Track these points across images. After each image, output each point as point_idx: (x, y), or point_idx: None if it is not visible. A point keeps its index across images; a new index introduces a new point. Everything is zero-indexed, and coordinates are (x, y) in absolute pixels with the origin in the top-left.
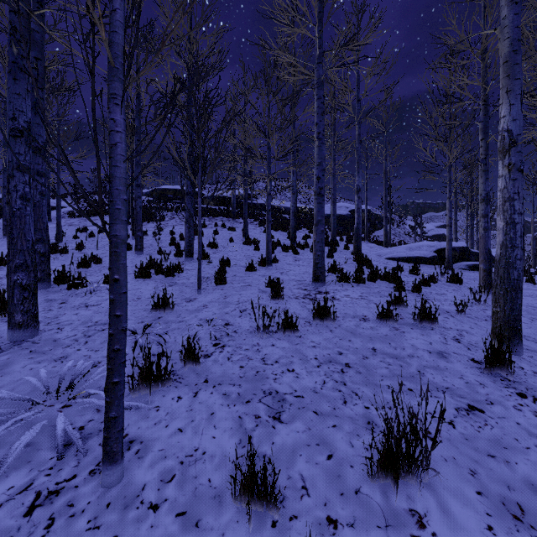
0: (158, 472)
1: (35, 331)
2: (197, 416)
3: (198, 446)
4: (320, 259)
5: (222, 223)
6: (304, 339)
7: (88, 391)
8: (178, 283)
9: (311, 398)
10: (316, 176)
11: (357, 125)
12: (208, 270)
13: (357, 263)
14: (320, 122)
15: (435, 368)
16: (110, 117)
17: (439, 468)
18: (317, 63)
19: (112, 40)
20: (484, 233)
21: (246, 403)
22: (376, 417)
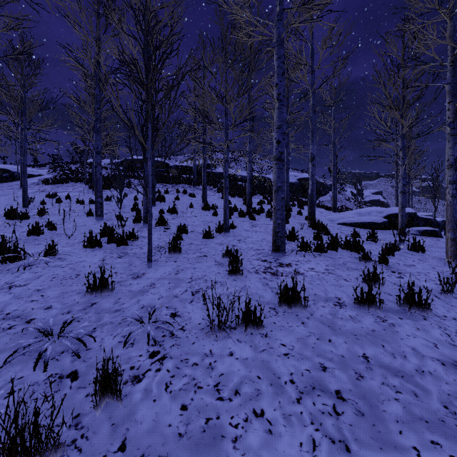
0: None
1: None
2: None
3: None
4: (280, 228)
5: (184, 190)
6: (272, 340)
7: None
8: (129, 253)
9: None
10: (276, 140)
11: (311, 95)
12: (164, 237)
13: (312, 228)
14: (281, 83)
15: None
16: None
17: None
18: (277, 20)
19: None
20: (452, 200)
21: None
22: None
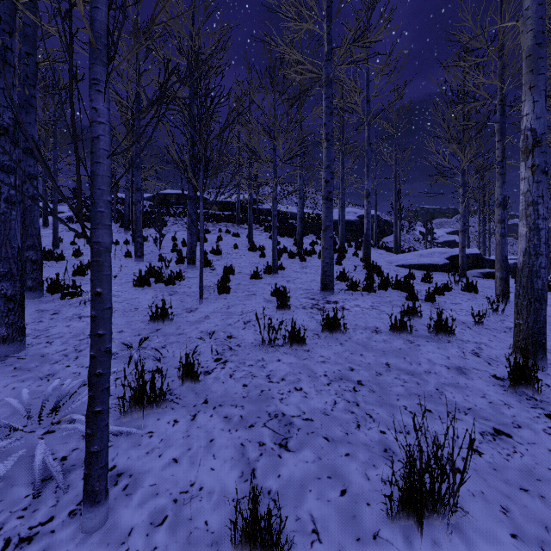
0: (147, 513)
1: (21, 346)
2: (195, 443)
3: (194, 480)
4: (328, 267)
5: (226, 229)
6: (313, 353)
7: (72, 416)
8: (179, 292)
9: (321, 421)
10: (325, 179)
11: (366, 127)
12: (211, 278)
13: (366, 270)
14: (329, 123)
15: (455, 386)
16: (91, 105)
17: (466, 505)
18: (325, 60)
19: (94, 17)
20: (501, 240)
21: (249, 427)
22: (393, 443)
